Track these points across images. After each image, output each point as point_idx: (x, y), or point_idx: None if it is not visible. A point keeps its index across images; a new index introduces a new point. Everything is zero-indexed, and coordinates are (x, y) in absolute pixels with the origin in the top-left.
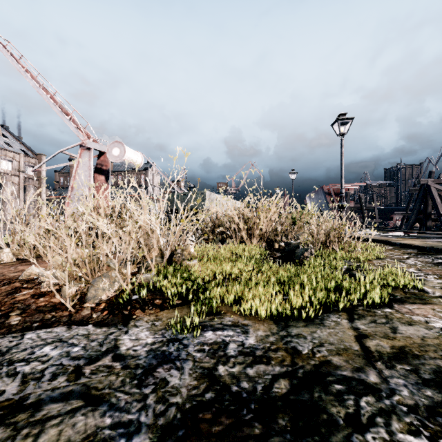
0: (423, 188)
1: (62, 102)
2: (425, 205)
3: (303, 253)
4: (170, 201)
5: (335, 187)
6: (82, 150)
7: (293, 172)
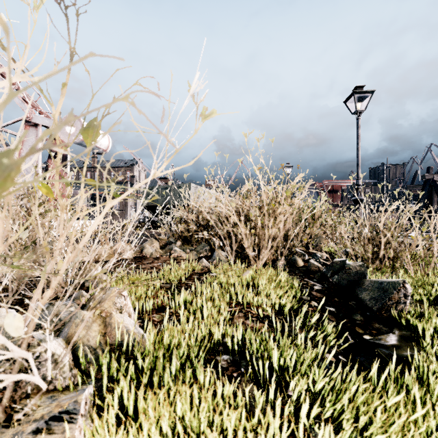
0: (427, 183)
1: (2, 65)
2: (430, 202)
3: (389, 293)
4: (148, 196)
5: (328, 184)
6: (27, 127)
7: (289, 165)
